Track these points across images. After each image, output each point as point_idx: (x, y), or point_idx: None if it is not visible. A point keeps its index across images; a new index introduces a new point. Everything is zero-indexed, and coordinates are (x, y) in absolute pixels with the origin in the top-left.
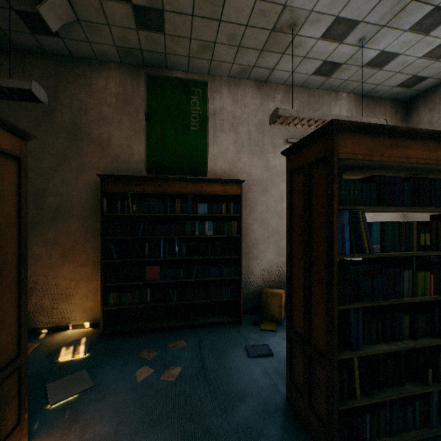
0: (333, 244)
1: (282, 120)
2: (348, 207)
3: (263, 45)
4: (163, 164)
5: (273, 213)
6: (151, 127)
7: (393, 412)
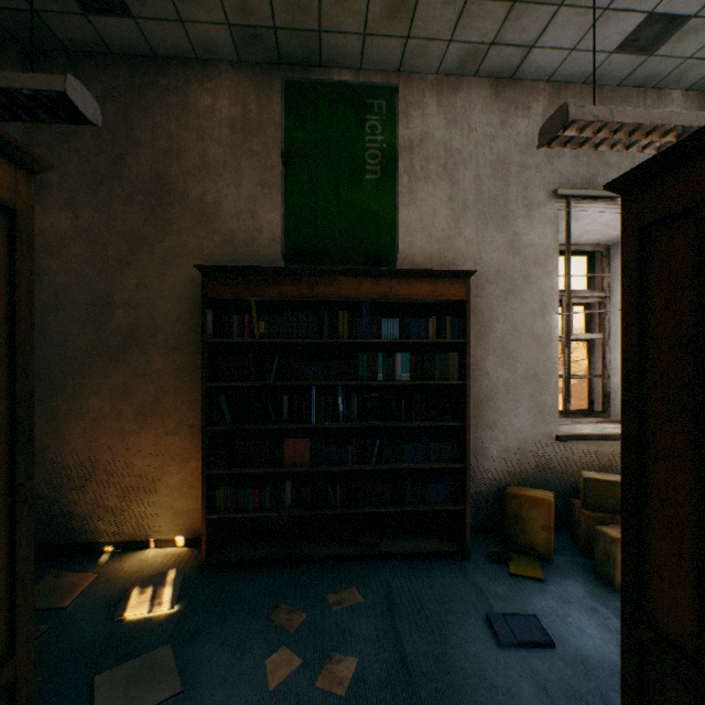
0: None
1: (572, 133)
2: None
3: None
4: (314, 246)
5: (526, 337)
6: (292, 178)
7: None
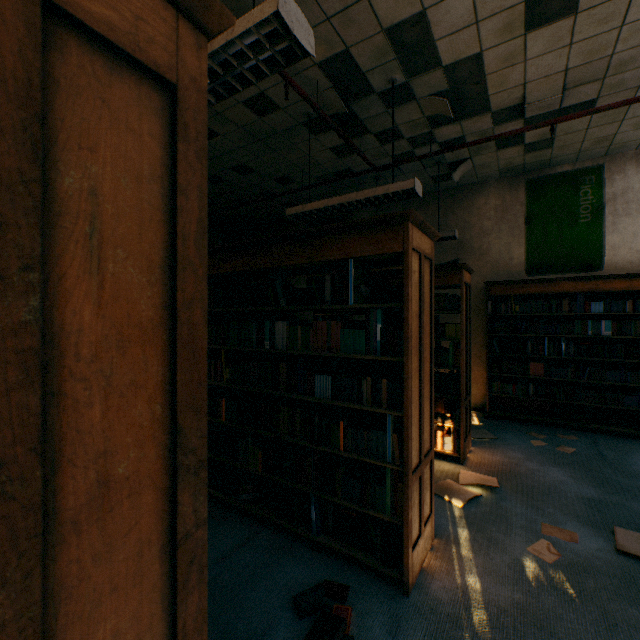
0: None
1: None
2: None
3: None
4: (544, 263)
5: None
6: (530, 230)
7: None
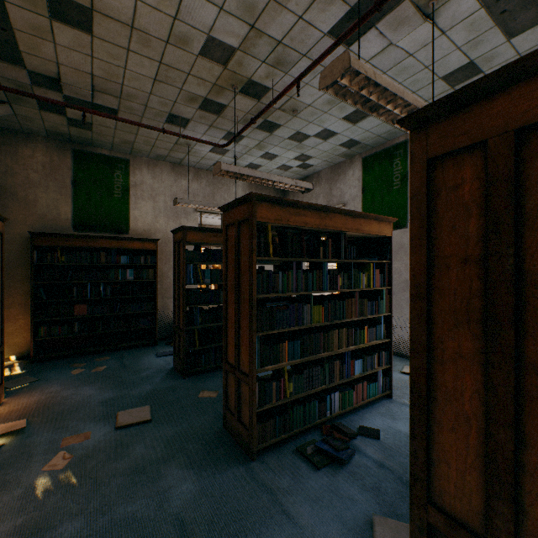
0: (184, 279)
1: (182, 204)
2: (192, 263)
3: (171, 148)
4: (89, 223)
5: None
6: (78, 193)
7: (216, 354)
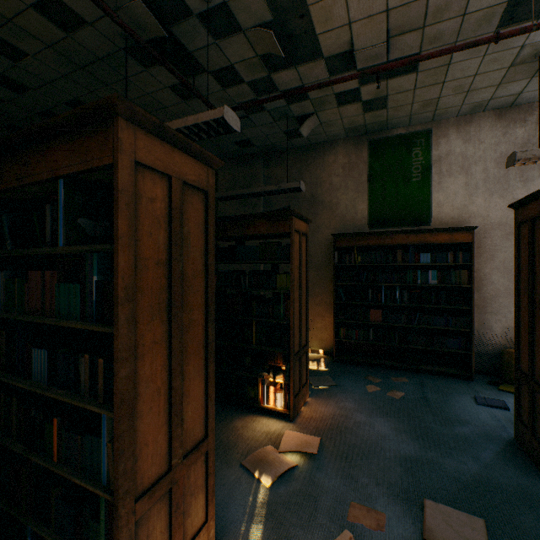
0: None
1: (523, 161)
2: None
3: (499, 80)
4: (383, 218)
5: None
6: (372, 187)
7: None
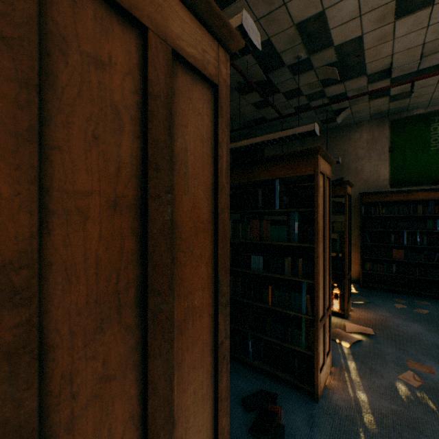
0: None
1: None
2: None
3: None
4: (403, 179)
5: None
6: (393, 156)
7: None
